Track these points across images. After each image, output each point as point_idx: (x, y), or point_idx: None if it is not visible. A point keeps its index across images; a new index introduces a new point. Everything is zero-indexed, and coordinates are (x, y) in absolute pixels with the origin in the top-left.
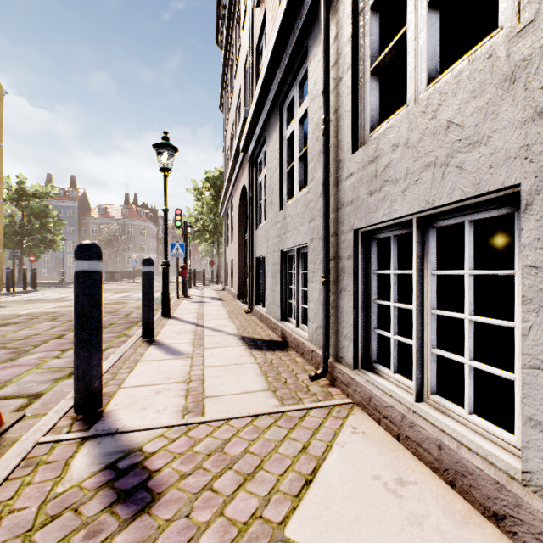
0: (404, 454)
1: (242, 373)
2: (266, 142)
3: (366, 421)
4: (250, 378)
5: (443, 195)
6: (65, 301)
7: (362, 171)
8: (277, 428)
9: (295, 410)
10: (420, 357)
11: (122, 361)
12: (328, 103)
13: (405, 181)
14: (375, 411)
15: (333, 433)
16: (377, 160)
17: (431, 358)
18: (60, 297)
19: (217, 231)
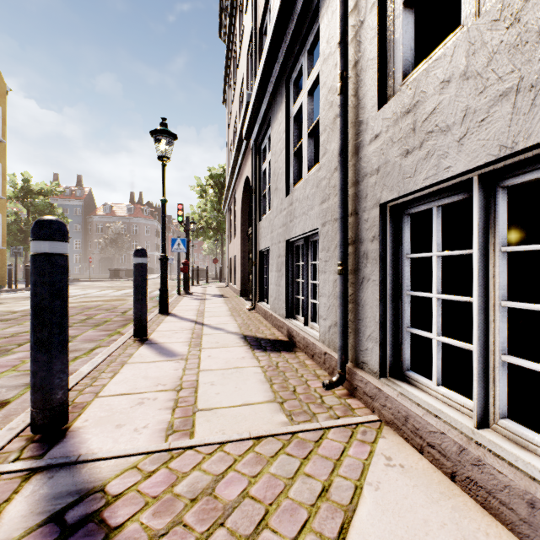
0: (465, 503)
1: (242, 379)
2: (271, 125)
3: (402, 447)
4: (252, 386)
5: (534, 131)
6: None
7: (393, 128)
8: (287, 458)
9: (308, 430)
10: (483, 367)
11: (107, 362)
12: (346, 56)
13: (462, 126)
14: (414, 436)
15: (361, 465)
16: (417, 108)
17: (500, 368)
18: None
19: (221, 228)
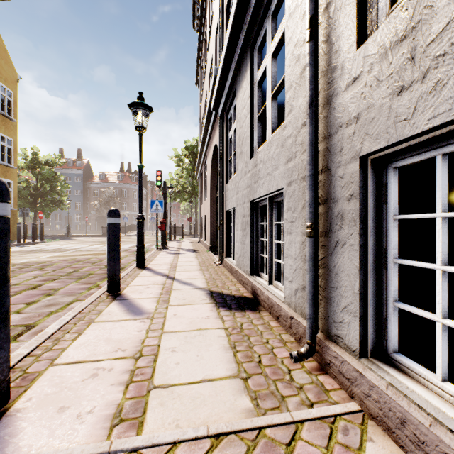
0: None
1: (205, 345)
2: (236, 94)
3: None
4: (215, 354)
5: None
6: (61, 251)
7: (380, 64)
8: None
9: (277, 424)
10: None
11: (75, 321)
12: None
13: None
14: (416, 449)
15: None
16: (417, 30)
17: None
18: (59, 248)
19: (194, 191)
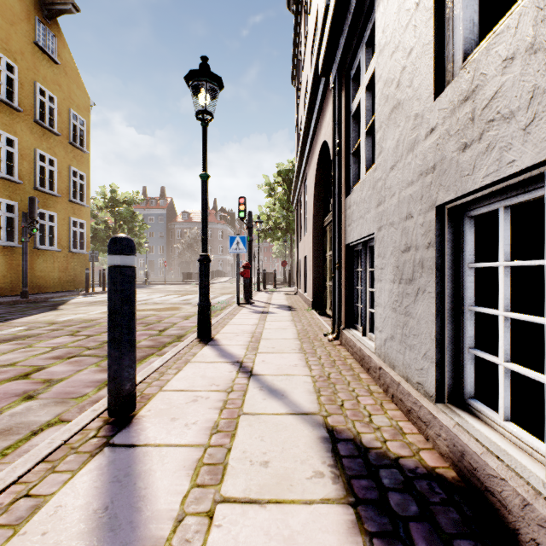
0: None
1: None
2: None
3: None
4: None
5: None
6: None
7: None
8: None
9: None
10: None
11: None
12: None
13: None
14: None
15: None
16: None
17: None
18: None
19: (290, 228)
